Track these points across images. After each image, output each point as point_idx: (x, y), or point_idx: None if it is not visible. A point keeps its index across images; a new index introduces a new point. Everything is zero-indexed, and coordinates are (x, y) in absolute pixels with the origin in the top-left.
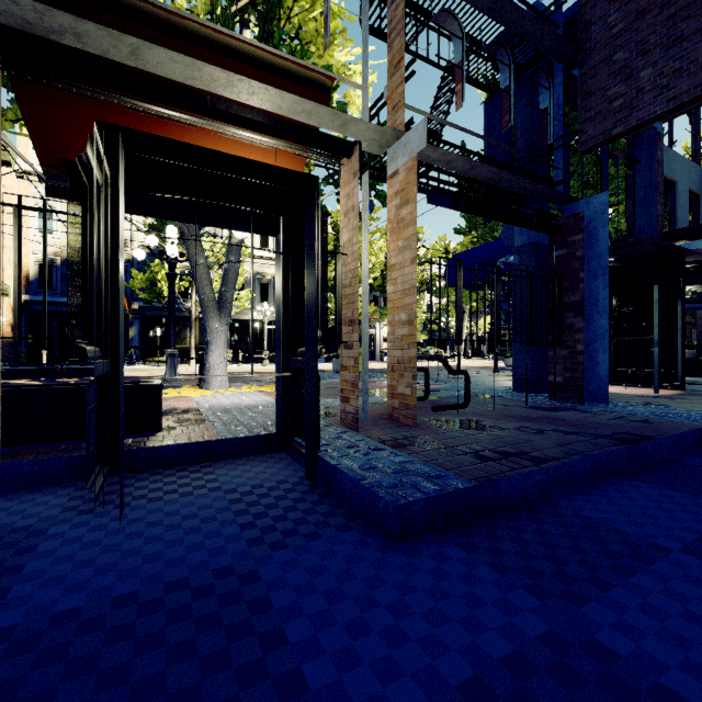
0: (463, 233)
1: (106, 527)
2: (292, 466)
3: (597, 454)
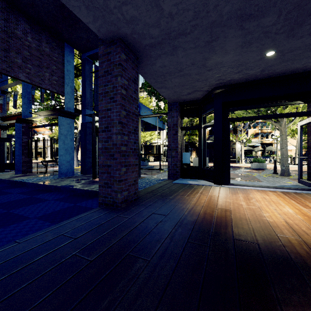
0: None
1: None
2: None
3: None
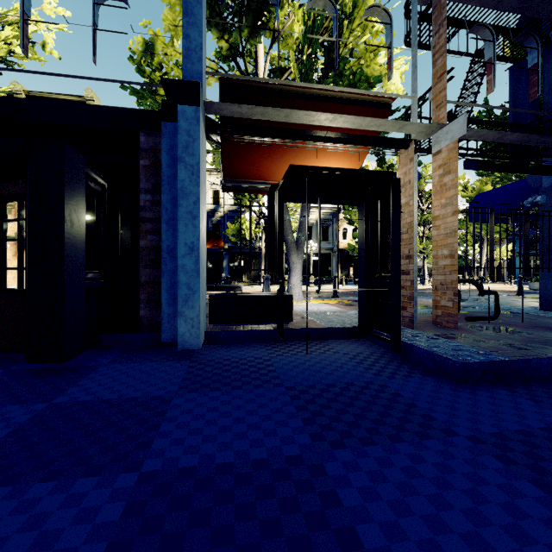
0: (485, 174)
1: (296, 361)
2: (374, 346)
3: None
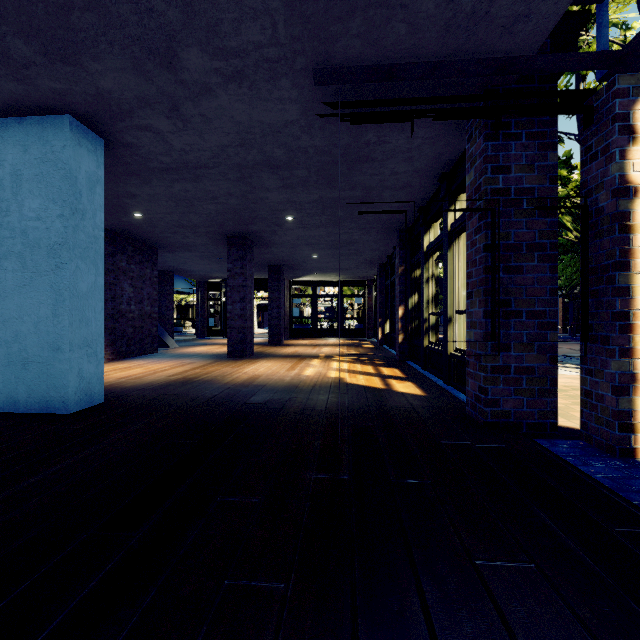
0: None
1: None
2: None
3: None
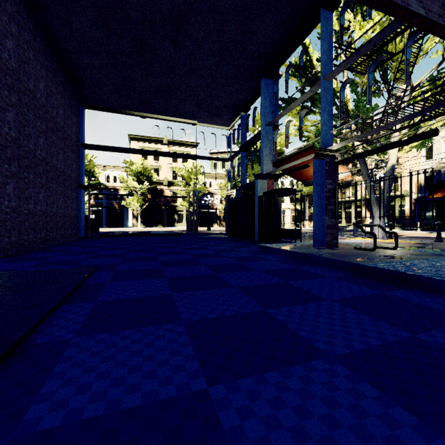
0: None
1: None
2: None
3: (291, 250)
